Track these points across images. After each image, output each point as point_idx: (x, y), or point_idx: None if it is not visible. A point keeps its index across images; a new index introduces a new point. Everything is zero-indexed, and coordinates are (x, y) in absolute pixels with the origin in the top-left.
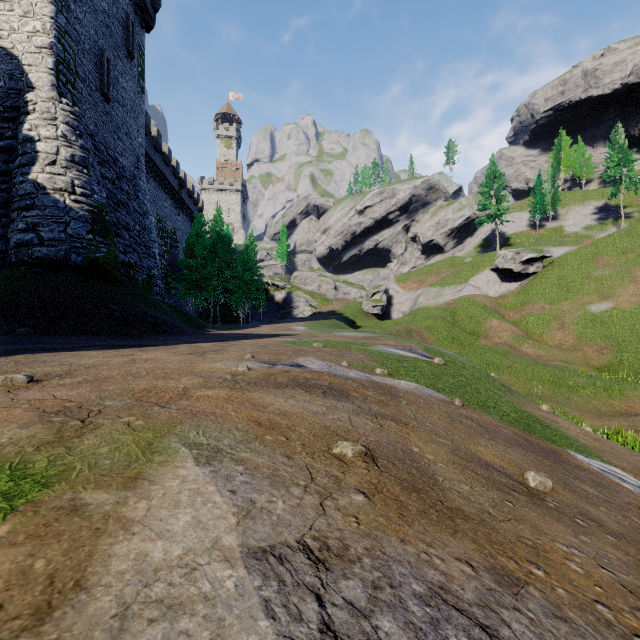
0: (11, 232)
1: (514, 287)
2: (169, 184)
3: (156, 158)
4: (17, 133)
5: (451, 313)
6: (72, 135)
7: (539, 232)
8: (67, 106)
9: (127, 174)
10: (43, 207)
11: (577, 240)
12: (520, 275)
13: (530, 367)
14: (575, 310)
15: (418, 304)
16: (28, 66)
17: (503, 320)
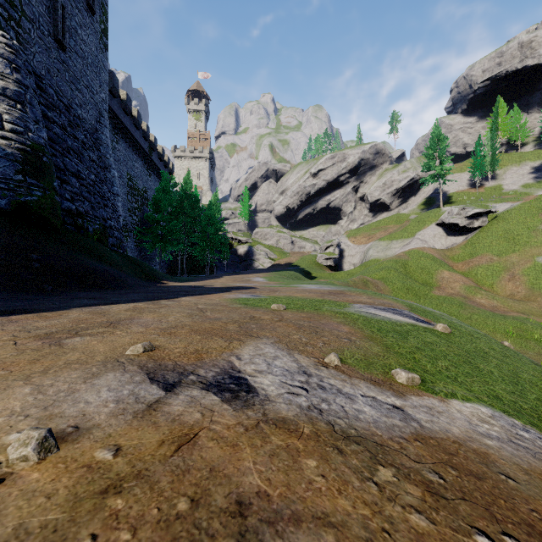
0: None
1: (460, 240)
2: (139, 146)
3: (126, 120)
4: None
5: (403, 265)
6: (6, 68)
7: (479, 190)
8: (2, 38)
9: (85, 125)
10: None
11: (517, 197)
12: (465, 229)
13: (490, 319)
14: (524, 262)
15: (368, 256)
16: None
17: (453, 271)
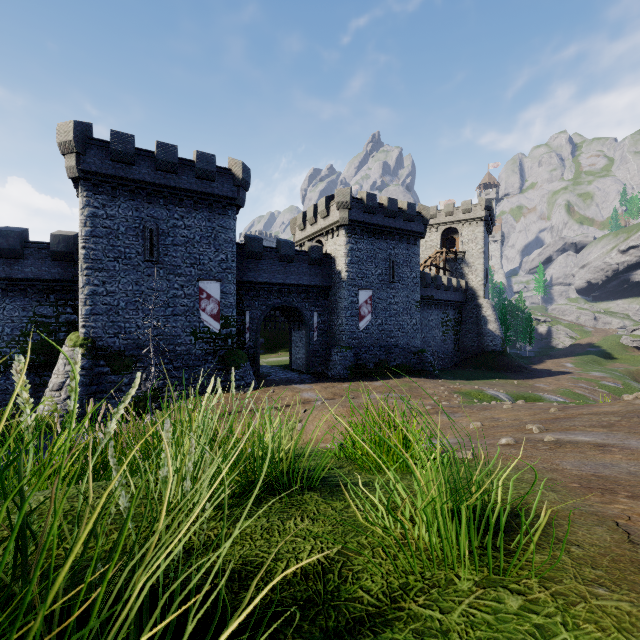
0: (484, 342)
1: None
2: None
3: None
4: (478, 312)
5: None
6: (493, 312)
7: None
8: (490, 302)
9: None
10: (492, 336)
11: None
12: None
13: None
14: None
15: None
16: (477, 291)
17: None
